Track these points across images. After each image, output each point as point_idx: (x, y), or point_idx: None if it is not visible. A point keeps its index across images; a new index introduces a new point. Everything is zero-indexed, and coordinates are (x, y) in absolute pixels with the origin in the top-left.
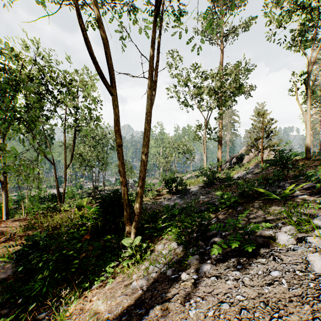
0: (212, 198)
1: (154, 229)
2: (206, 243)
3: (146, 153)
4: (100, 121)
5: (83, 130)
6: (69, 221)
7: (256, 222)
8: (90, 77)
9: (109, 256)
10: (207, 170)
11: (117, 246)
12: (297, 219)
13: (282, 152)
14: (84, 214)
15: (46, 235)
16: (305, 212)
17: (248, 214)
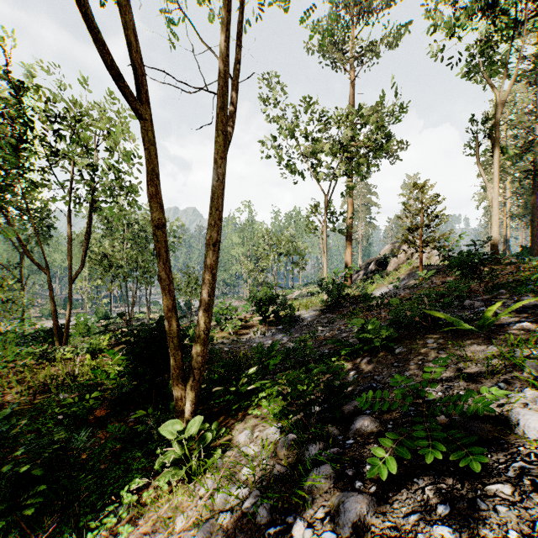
0: (341, 331)
1: (232, 396)
2: (343, 429)
3: (216, 242)
4: (137, 193)
5: (102, 208)
6: (69, 380)
7: (442, 379)
8: (116, 112)
9: (136, 455)
10: (330, 282)
11: (156, 432)
12: None
13: (471, 244)
14: (100, 366)
15: (16, 411)
16: None
17: (420, 362)
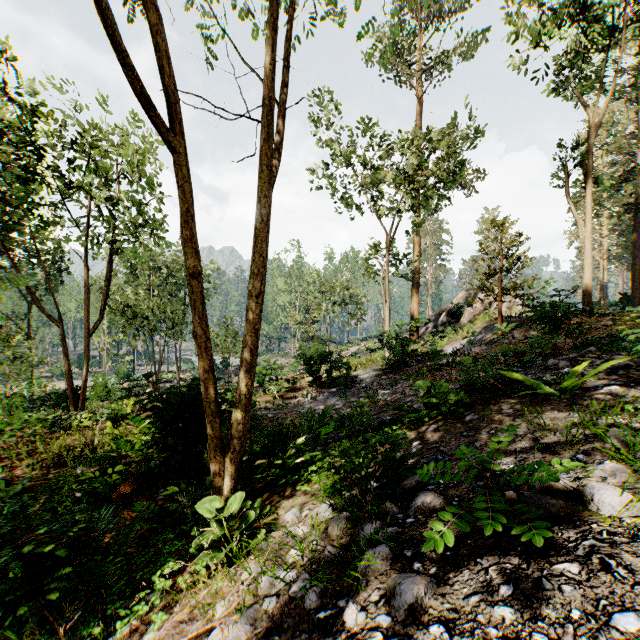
0: (405, 394)
1: (278, 470)
2: (403, 507)
3: (259, 293)
4: (166, 231)
5: (125, 250)
6: (87, 452)
7: (516, 451)
8: (142, 137)
9: (168, 537)
10: (393, 337)
11: (191, 511)
12: (639, 448)
13: (555, 295)
14: (123, 435)
15: (28, 487)
16: (632, 425)
17: (493, 431)
